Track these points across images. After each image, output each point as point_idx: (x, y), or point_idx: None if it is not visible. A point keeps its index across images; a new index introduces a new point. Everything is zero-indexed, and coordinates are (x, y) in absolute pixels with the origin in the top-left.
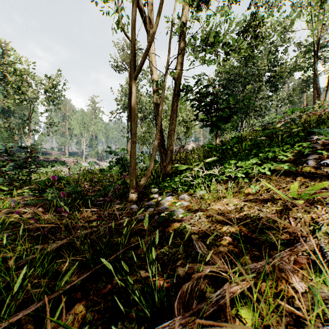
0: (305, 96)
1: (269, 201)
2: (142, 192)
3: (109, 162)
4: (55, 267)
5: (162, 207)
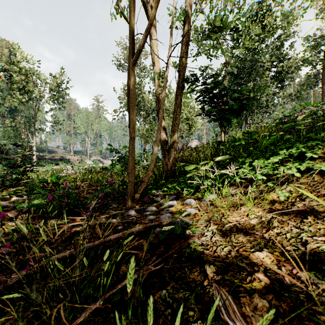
0: (312, 93)
1: (308, 215)
2: (142, 194)
3: (112, 160)
4: None
5: (164, 216)
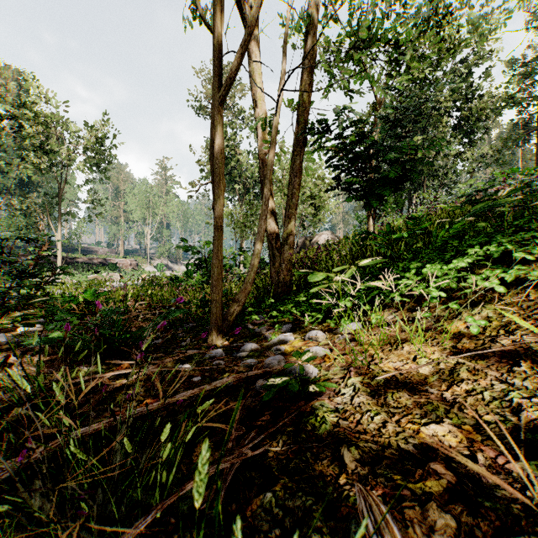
0: (520, 153)
1: (521, 359)
2: (235, 321)
3: (186, 265)
4: None
5: (272, 360)
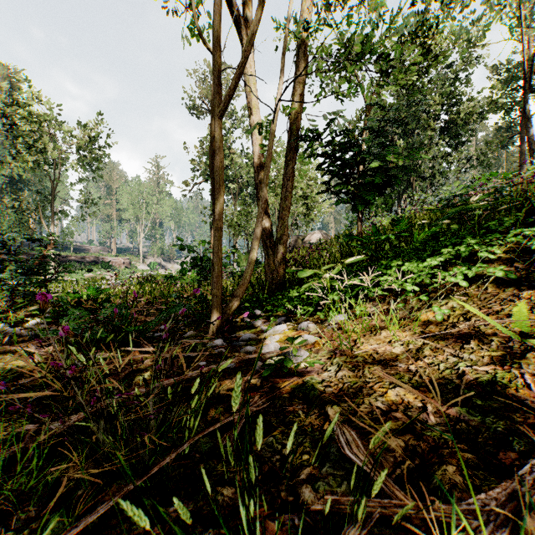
0: (505, 155)
1: (472, 339)
2: (233, 315)
3: (181, 263)
4: (50, 479)
5: (269, 346)
